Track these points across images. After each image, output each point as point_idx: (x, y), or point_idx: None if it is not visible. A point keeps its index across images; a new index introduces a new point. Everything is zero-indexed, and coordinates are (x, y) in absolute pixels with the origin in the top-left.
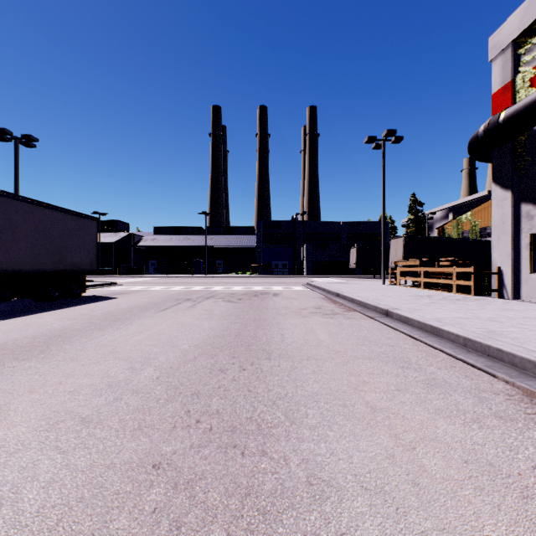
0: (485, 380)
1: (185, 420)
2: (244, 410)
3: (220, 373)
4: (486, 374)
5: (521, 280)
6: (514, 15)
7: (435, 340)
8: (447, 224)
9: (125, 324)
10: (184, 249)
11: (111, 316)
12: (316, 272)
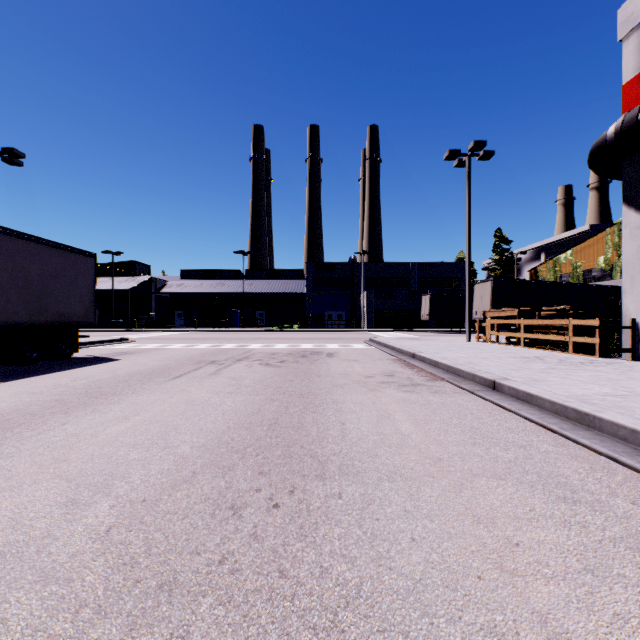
0: None
1: None
2: None
3: (231, 515)
4: None
5: None
6: None
7: (592, 436)
8: (541, 266)
9: (108, 403)
10: (218, 296)
11: (95, 389)
12: (379, 325)
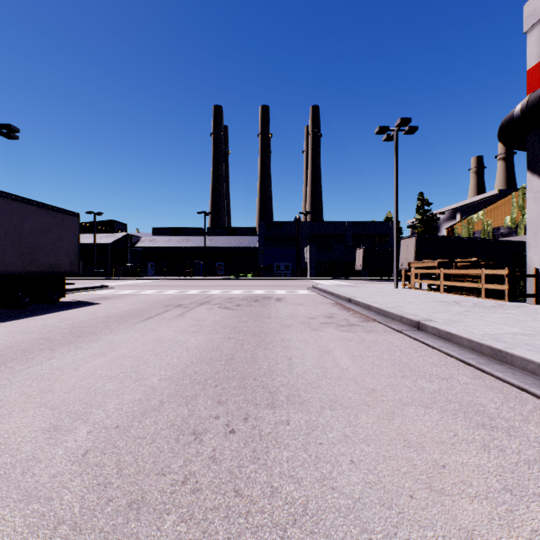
0: None
1: None
2: None
3: (193, 440)
4: None
5: None
6: None
7: (505, 370)
8: (457, 224)
9: (88, 341)
10: (184, 250)
11: (78, 329)
12: (320, 274)
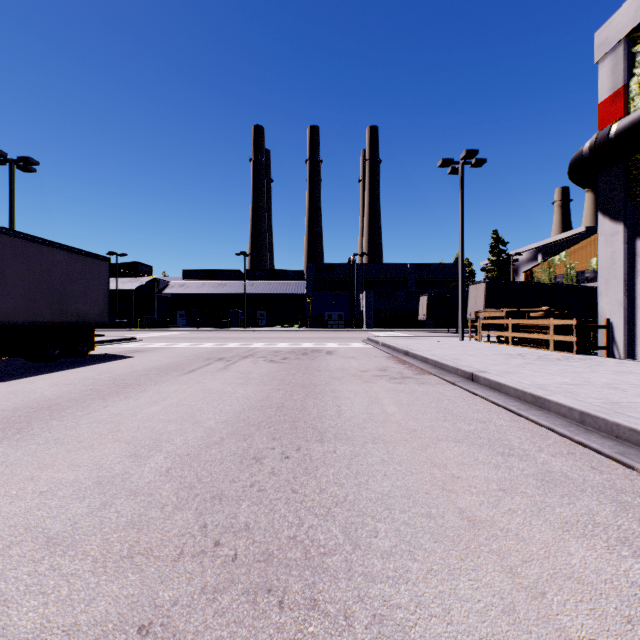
0: (620, 474)
1: (198, 542)
2: (286, 524)
3: (254, 462)
4: (619, 465)
5: (636, 335)
6: (628, 3)
7: (540, 414)
8: (536, 267)
9: (136, 391)
10: (219, 297)
11: (121, 381)
12: (378, 325)
